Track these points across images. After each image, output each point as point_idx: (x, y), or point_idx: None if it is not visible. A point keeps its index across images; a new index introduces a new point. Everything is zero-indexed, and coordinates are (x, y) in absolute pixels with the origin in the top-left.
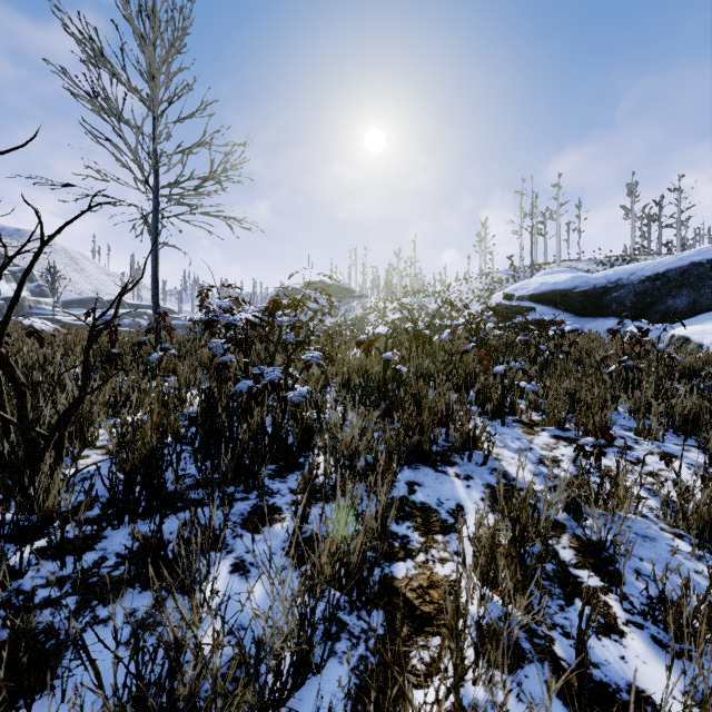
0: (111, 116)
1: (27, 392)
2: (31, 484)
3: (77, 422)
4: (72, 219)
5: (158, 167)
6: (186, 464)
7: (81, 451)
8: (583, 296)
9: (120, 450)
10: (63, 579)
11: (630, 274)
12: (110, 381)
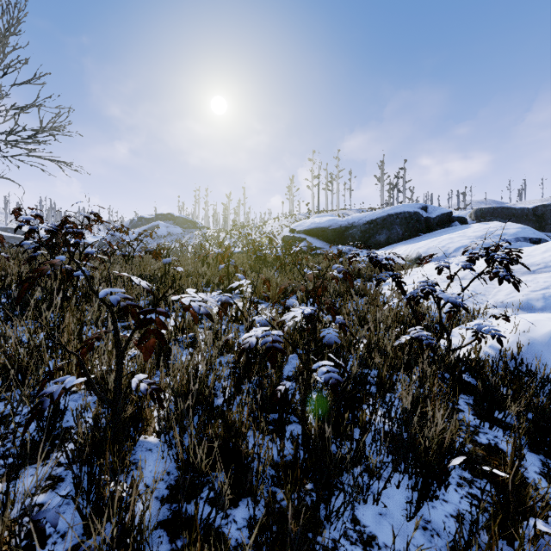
0: None
1: None
2: None
3: None
4: None
5: None
6: (1, 312)
7: None
8: (334, 232)
9: None
10: None
11: (359, 219)
12: None
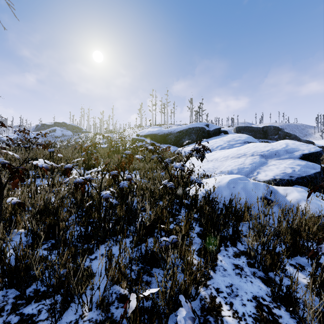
0: None
1: None
2: None
3: None
4: None
5: None
6: None
7: None
8: (161, 136)
9: None
10: None
11: (174, 130)
12: None
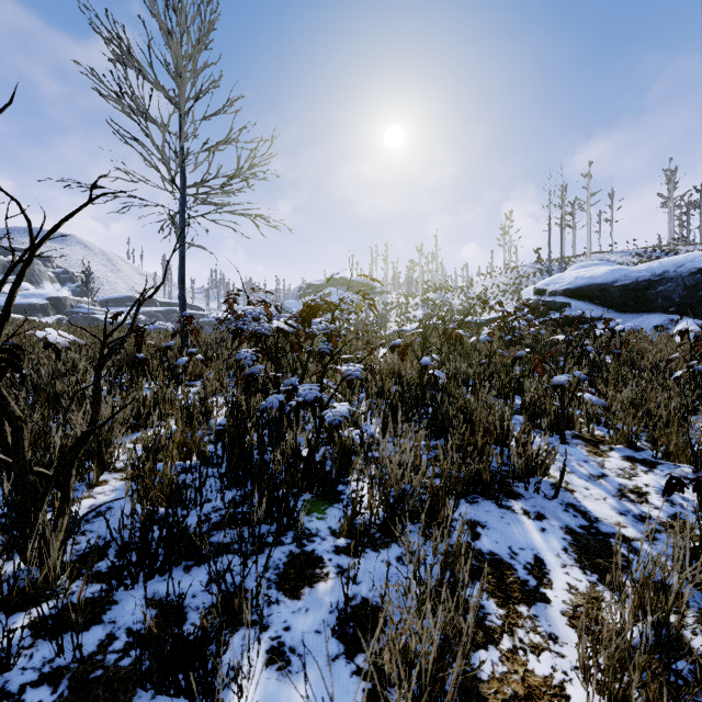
0: (139, 115)
1: (24, 427)
2: (30, 537)
3: (95, 443)
4: (69, 215)
5: (185, 166)
6: (212, 493)
7: (99, 475)
8: (624, 290)
9: (137, 485)
10: (60, 671)
11: (678, 266)
12: (131, 395)
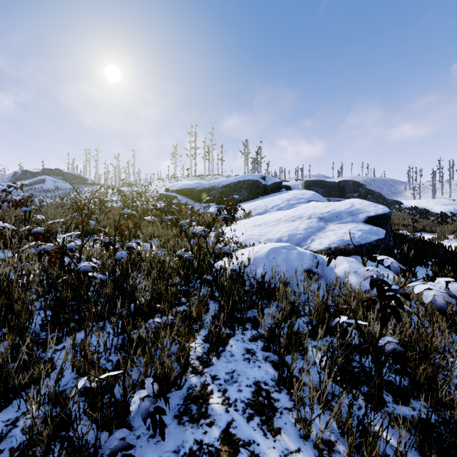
0: None
1: None
2: None
3: None
4: None
5: None
6: None
7: None
8: (199, 192)
9: None
10: None
11: (218, 183)
12: None
